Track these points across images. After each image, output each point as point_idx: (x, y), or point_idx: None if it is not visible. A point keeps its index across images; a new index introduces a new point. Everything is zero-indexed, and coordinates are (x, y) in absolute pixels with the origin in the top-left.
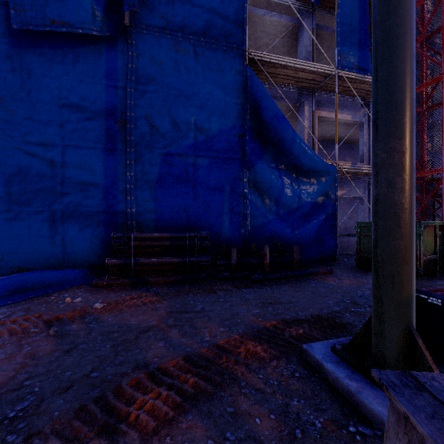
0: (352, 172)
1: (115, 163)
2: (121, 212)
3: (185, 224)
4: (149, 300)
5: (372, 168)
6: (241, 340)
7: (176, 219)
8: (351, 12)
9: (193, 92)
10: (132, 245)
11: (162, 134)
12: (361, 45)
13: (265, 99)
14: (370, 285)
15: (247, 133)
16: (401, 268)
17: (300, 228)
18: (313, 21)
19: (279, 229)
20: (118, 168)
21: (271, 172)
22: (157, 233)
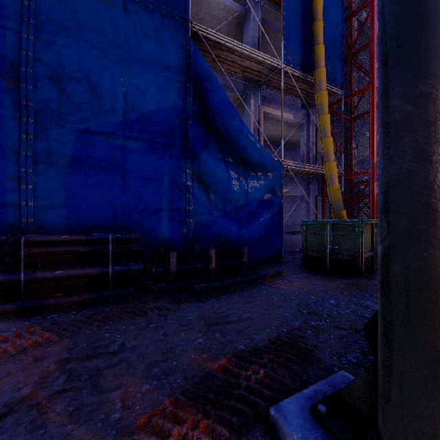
0: (295, 170)
1: (0, 135)
2: (11, 206)
3: (111, 222)
4: (35, 339)
5: (382, 132)
6: (173, 410)
7: (98, 216)
8: (295, 8)
9: (121, 57)
10: (23, 254)
11: (78, 104)
12: (304, 44)
13: (210, 80)
14: (321, 287)
15: (190, 117)
16: (439, 296)
17: (248, 226)
18: (259, 13)
19: (226, 227)
20: (6, 143)
21: (217, 164)
22: (66, 235)
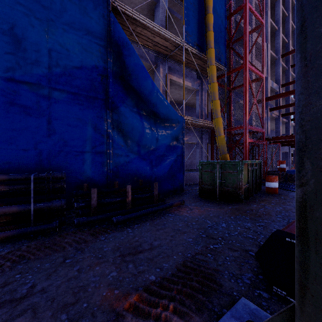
0: (193, 124)
1: None
2: None
3: (36, 163)
4: None
5: (304, 65)
6: None
7: (23, 157)
8: (193, 2)
9: (47, 17)
10: None
11: (1, 54)
12: (199, 30)
13: (127, 47)
14: (214, 213)
15: (110, 76)
16: None
17: (158, 166)
18: (166, 2)
19: (141, 167)
20: None
21: (133, 115)
22: None
